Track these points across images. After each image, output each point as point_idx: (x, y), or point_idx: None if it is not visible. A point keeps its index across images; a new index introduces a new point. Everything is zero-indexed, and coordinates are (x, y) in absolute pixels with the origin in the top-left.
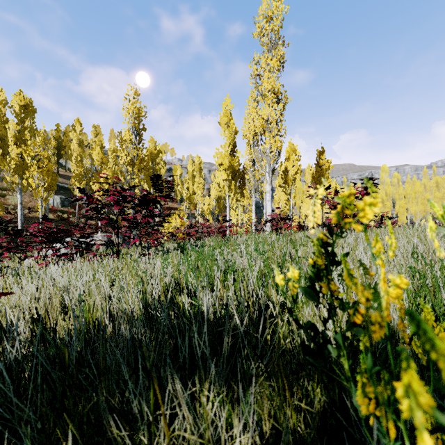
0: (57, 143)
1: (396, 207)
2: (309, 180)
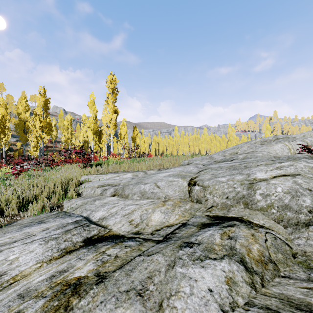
0: None
1: None
2: None
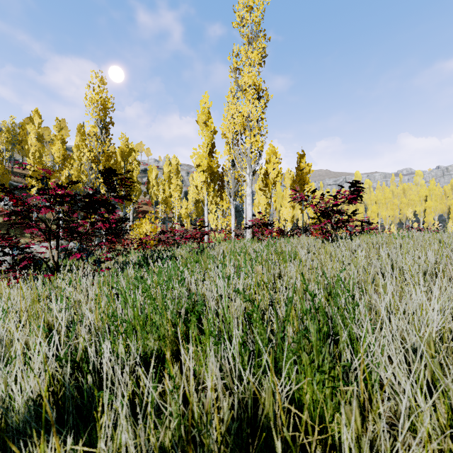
0: (11, 136)
1: (368, 212)
2: (288, 184)
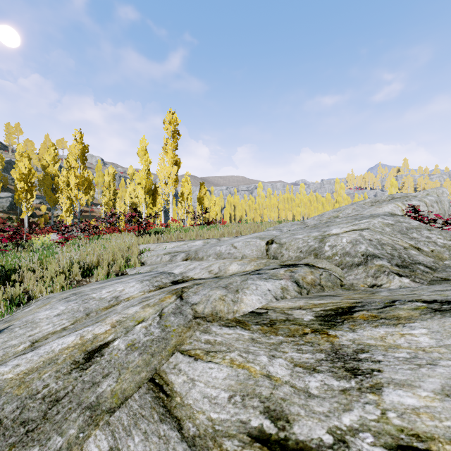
0: None
1: None
2: None
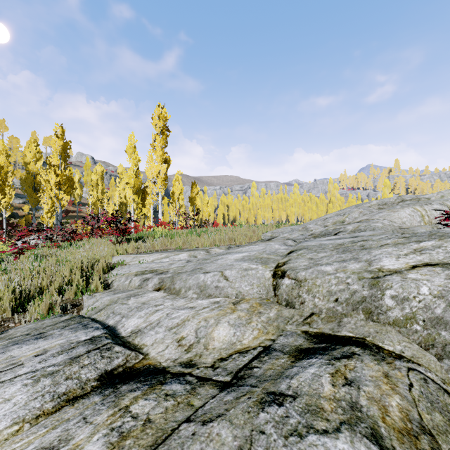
0: None
1: None
2: None
